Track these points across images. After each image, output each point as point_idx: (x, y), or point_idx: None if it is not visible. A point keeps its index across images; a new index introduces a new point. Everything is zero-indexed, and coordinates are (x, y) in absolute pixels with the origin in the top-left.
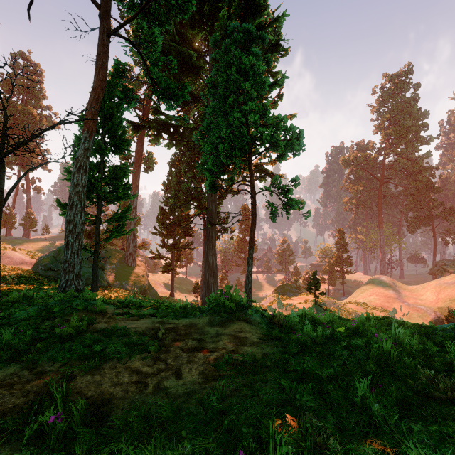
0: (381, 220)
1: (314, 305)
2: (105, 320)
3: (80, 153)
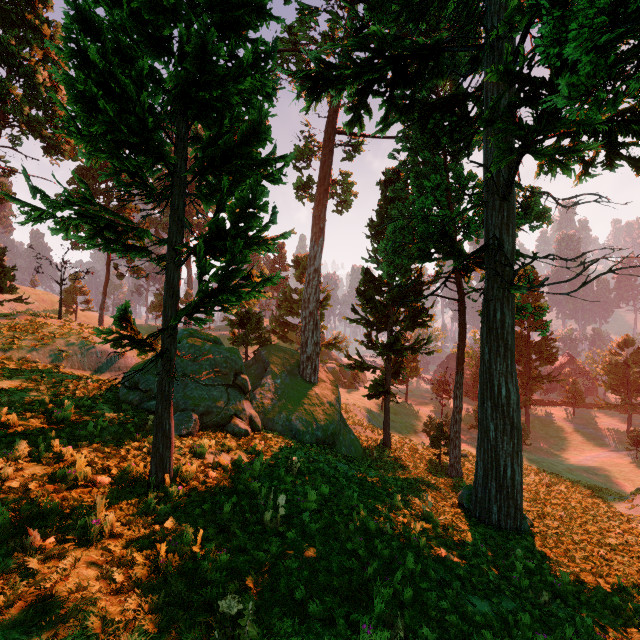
0: None
1: None
2: None
3: None
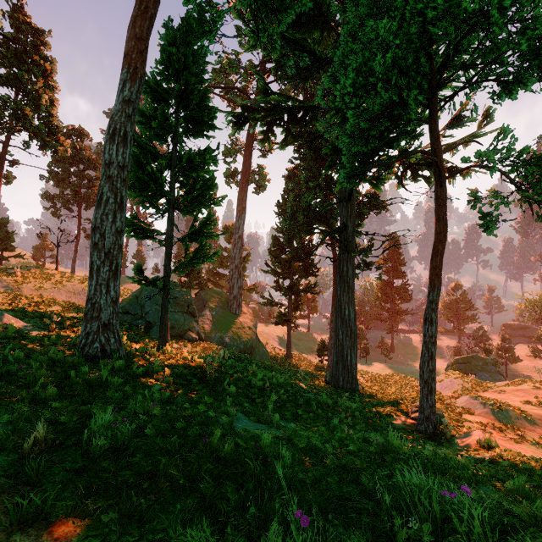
0: None
1: None
2: None
3: (116, 108)
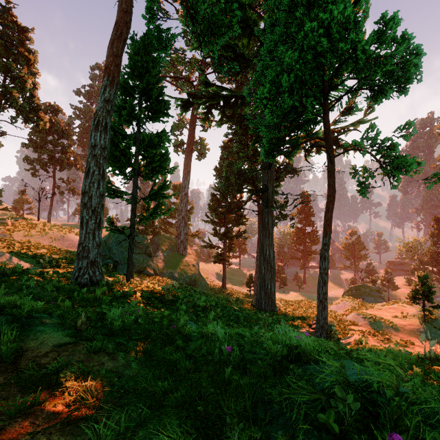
0: None
1: (423, 323)
2: None
3: (99, 106)
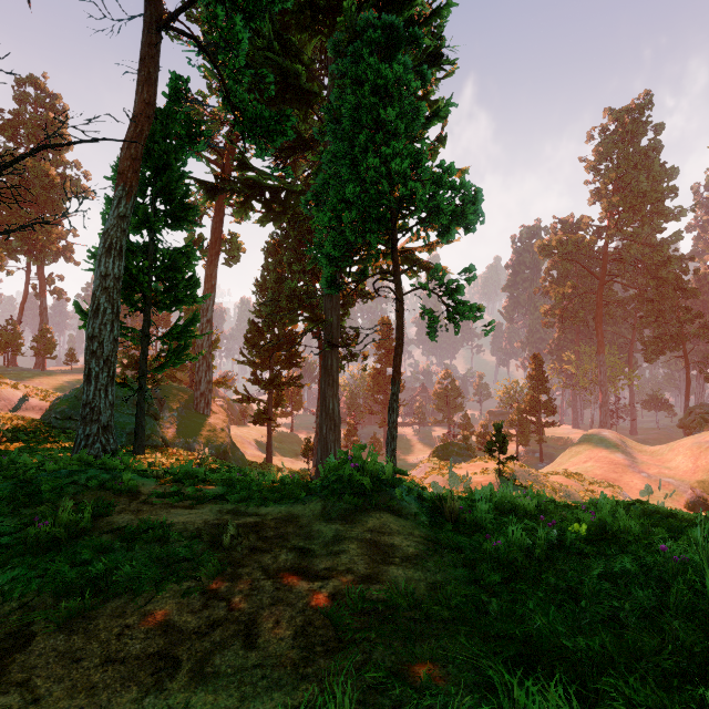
0: (601, 341)
1: (498, 477)
2: (133, 507)
3: (111, 223)
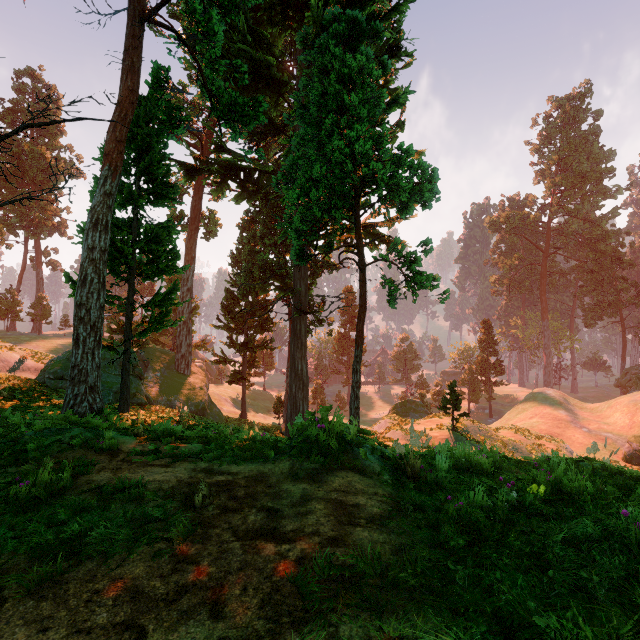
0: (545, 307)
1: (452, 432)
2: (113, 465)
3: (98, 200)
